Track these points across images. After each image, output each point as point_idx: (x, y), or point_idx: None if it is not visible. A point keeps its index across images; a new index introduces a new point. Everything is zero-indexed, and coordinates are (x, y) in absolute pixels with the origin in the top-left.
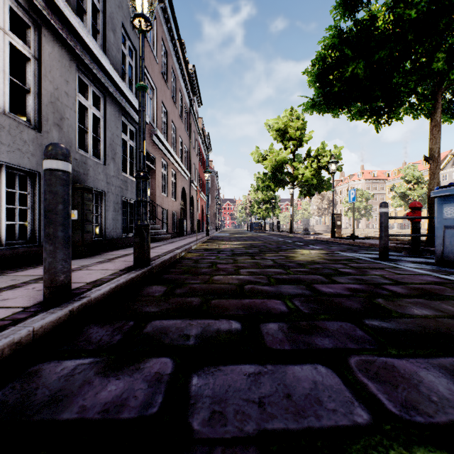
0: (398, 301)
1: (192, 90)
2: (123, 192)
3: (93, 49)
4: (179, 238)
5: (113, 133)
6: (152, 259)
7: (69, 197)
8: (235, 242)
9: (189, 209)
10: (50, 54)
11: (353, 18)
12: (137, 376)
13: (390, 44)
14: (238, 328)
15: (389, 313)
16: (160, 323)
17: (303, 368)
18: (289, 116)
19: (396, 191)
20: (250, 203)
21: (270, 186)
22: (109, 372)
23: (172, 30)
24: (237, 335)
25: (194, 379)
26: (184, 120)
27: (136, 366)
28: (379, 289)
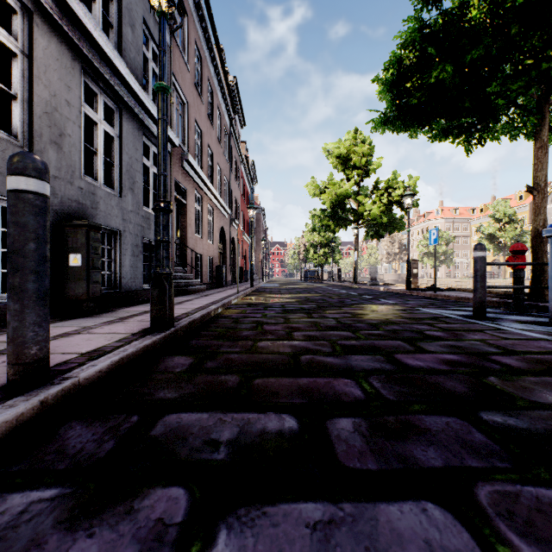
0: (518, 380)
1: (233, 107)
2: (145, 232)
3: (103, 46)
4: (216, 290)
5: (131, 156)
6: (178, 319)
7: (46, 232)
8: (286, 295)
9: (230, 254)
10: (44, 50)
11: (439, 6)
12: (124, 528)
13: (487, 40)
14: (294, 427)
15: (513, 402)
16: (177, 418)
17: (404, 510)
18: (352, 140)
19: (484, 232)
20: (304, 246)
21: (329, 225)
22: (79, 520)
23: (207, 31)
24: (293, 442)
25: (221, 535)
26: (222, 144)
27: (127, 505)
28: (486, 362)
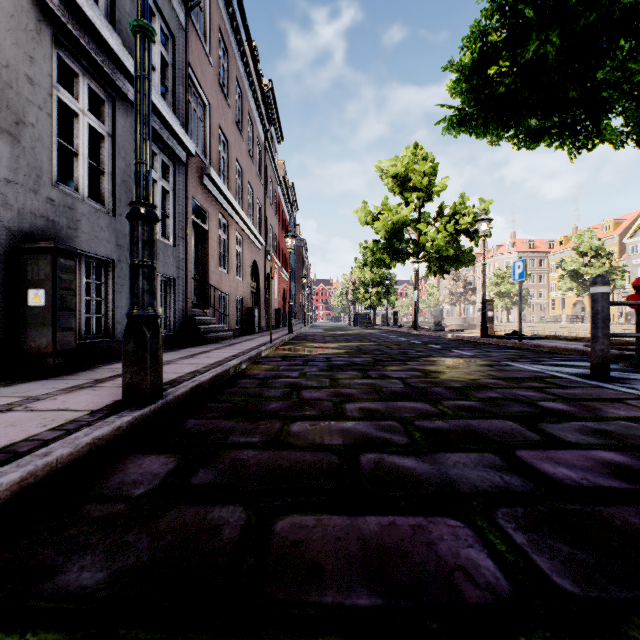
0: None
1: (268, 116)
2: None
3: (83, 6)
4: (245, 338)
5: (129, 162)
6: (178, 382)
7: None
8: (332, 345)
9: (264, 294)
10: None
11: None
12: None
13: None
14: None
15: None
16: None
17: None
18: (411, 156)
19: (566, 268)
20: (353, 285)
21: (384, 259)
22: None
23: (235, 19)
24: None
25: None
26: (255, 161)
27: None
28: None
